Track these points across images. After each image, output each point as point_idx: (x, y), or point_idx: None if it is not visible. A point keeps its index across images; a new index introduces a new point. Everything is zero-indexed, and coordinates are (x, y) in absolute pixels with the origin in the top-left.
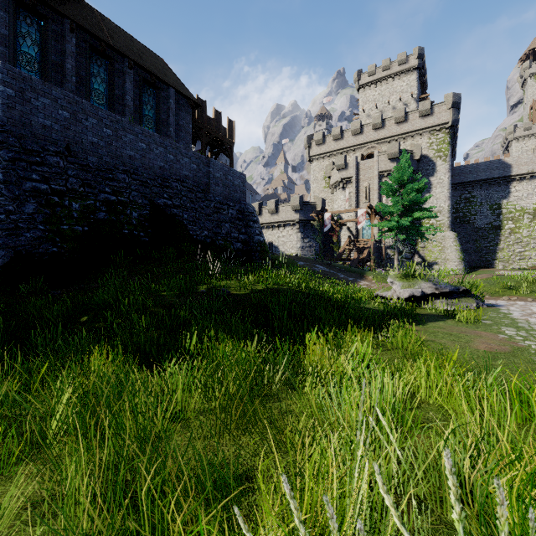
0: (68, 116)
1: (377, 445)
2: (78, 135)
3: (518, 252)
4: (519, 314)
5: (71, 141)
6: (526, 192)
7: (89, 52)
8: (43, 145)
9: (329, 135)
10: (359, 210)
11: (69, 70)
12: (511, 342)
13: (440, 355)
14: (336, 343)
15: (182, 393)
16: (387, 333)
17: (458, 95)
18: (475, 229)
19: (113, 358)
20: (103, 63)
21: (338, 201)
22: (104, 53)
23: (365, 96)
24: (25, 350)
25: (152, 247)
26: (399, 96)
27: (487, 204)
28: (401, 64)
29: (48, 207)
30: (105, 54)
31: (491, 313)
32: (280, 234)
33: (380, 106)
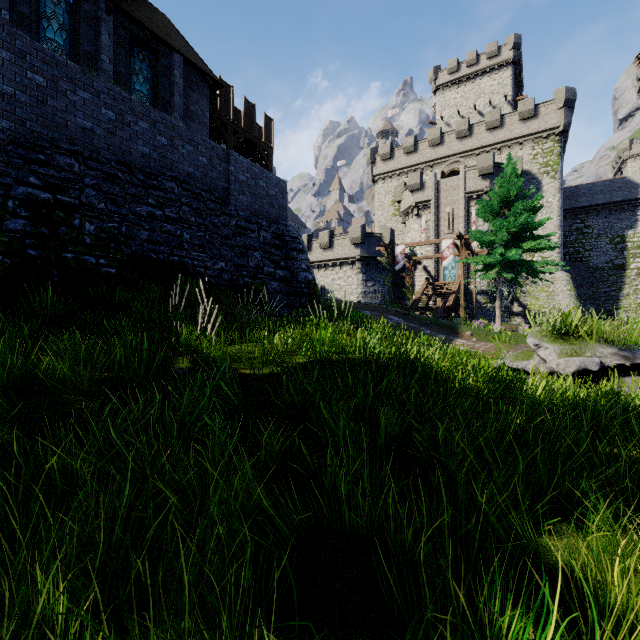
0: None
1: None
2: None
3: None
4: None
5: None
6: None
7: None
8: None
9: (399, 147)
10: (444, 241)
11: None
12: None
13: None
14: None
15: None
16: None
17: (572, 90)
18: (590, 270)
19: None
20: None
21: (411, 232)
22: None
23: (444, 100)
24: None
25: (120, 284)
26: (488, 99)
27: (606, 237)
28: (491, 56)
29: None
30: None
31: None
32: (335, 275)
33: (464, 112)
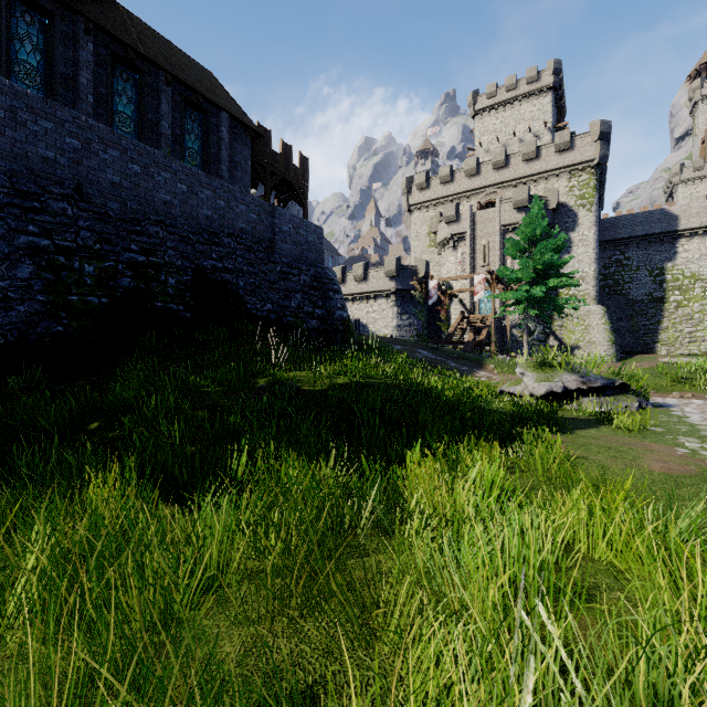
0: (79, 146)
1: (525, 647)
2: (93, 172)
3: (688, 332)
4: (699, 418)
5: (83, 181)
6: (698, 252)
7: (111, 62)
8: (45, 185)
9: (435, 176)
10: (476, 276)
11: (83, 86)
12: (696, 459)
13: (602, 482)
14: (450, 465)
15: (221, 543)
16: (521, 447)
17: (607, 123)
18: (629, 302)
19: (122, 489)
20: (130, 77)
21: (447, 264)
22: (131, 63)
23: (483, 125)
24: (5, 472)
25: (195, 325)
26: (528, 125)
27: (645, 269)
28: (531, 82)
29: (50, 270)
30: (134, 65)
31: (660, 416)
32: (369, 308)
33: (503, 139)
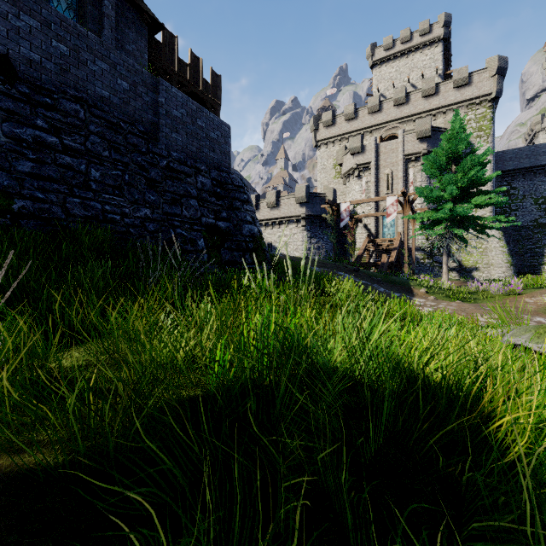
0: None
1: None
2: None
3: None
4: None
5: None
6: None
7: None
8: None
9: (340, 114)
10: (388, 198)
11: None
12: None
13: None
14: None
15: None
16: None
17: (504, 59)
18: (516, 228)
19: None
20: None
21: (352, 193)
22: None
23: (380, 74)
24: None
25: None
26: (420, 73)
27: (531, 198)
28: (423, 34)
29: None
30: None
31: None
32: (281, 232)
33: (398, 85)
